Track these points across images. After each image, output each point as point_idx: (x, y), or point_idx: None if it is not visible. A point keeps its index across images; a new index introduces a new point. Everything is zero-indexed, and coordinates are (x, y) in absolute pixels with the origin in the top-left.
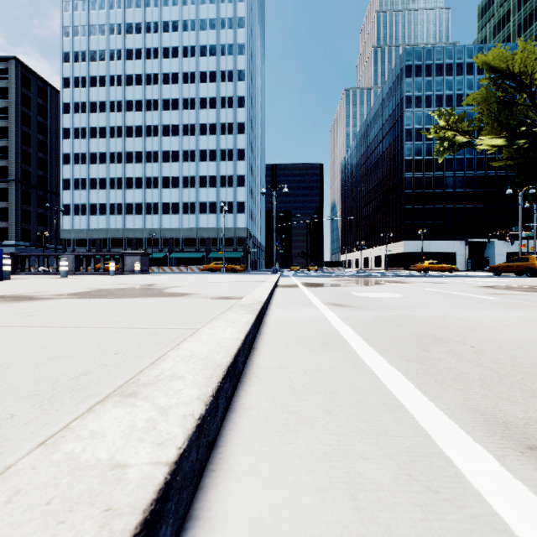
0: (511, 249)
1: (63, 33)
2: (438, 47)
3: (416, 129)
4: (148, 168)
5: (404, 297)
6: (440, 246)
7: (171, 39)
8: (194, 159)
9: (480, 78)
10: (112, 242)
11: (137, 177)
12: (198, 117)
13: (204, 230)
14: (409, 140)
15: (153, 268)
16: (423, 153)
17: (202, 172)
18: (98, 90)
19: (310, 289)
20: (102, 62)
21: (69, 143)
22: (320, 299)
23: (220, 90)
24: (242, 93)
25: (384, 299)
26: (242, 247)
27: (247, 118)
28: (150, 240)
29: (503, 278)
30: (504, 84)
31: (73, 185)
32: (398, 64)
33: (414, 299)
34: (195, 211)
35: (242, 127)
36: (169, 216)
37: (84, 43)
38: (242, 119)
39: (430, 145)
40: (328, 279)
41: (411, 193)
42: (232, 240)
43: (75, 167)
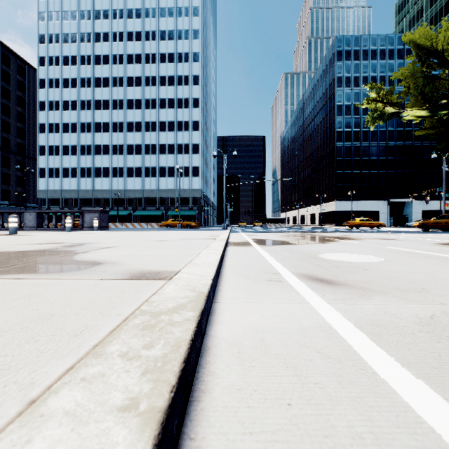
0: (426, 208)
1: (39, 17)
2: (364, 35)
3: (346, 105)
4: (114, 137)
5: (388, 262)
6: (366, 205)
7: (135, 24)
8: (154, 130)
9: (400, 62)
10: (82, 201)
11: (104, 145)
12: (158, 92)
13: (163, 191)
14: (340, 115)
15: (117, 224)
16: (352, 125)
17: (162, 141)
18: (70, 68)
19: (266, 249)
20: (74, 44)
21: (44, 115)
22: (287, 267)
23: (177, 69)
24: (196, 72)
25: (371, 267)
26: (196, 206)
27: (201, 94)
28: (116, 200)
29: (439, 234)
30: (429, 61)
31: (48, 151)
32: (330, 49)
33: (409, 267)
34: (156, 175)
35: (197, 101)
36: (132, 179)
37: (57, 26)
38: (197, 95)
39: (357, 119)
40: (276, 235)
41: (342, 160)
42: (188, 200)
43: (50, 135)
